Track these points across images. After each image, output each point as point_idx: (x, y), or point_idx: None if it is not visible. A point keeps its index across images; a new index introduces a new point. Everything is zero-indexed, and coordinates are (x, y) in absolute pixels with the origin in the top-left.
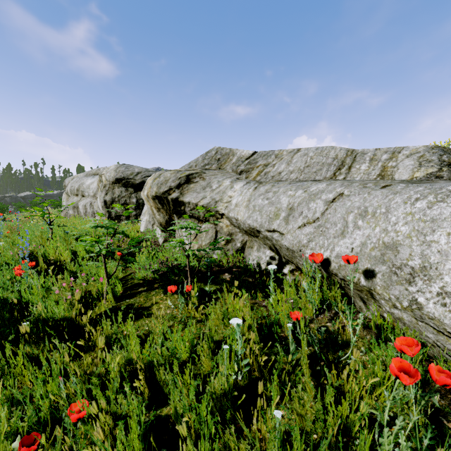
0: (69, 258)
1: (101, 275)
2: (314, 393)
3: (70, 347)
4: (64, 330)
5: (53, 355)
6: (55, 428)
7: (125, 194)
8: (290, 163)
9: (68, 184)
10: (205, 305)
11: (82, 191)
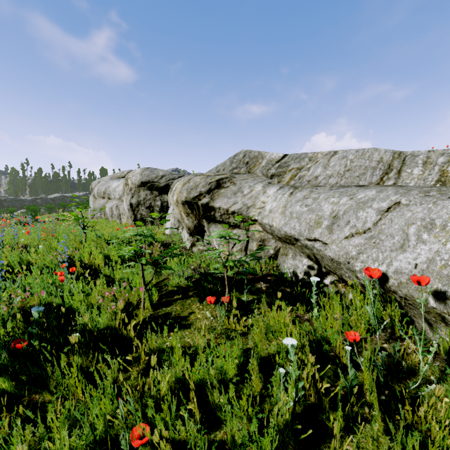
0: (103, 262)
1: (137, 282)
2: (383, 427)
3: (114, 357)
4: (108, 339)
5: (105, 370)
6: (111, 446)
7: (150, 197)
8: (327, 167)
9: (95, 187)
10: (244, 317)
11: (108, 194)
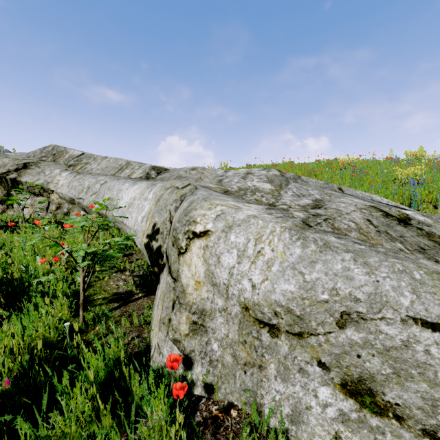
0: None
1: None
2: None
3: None
4: None
5: None
6: None
7: None
8: (100, 164)
9: None
10: None
11: None
